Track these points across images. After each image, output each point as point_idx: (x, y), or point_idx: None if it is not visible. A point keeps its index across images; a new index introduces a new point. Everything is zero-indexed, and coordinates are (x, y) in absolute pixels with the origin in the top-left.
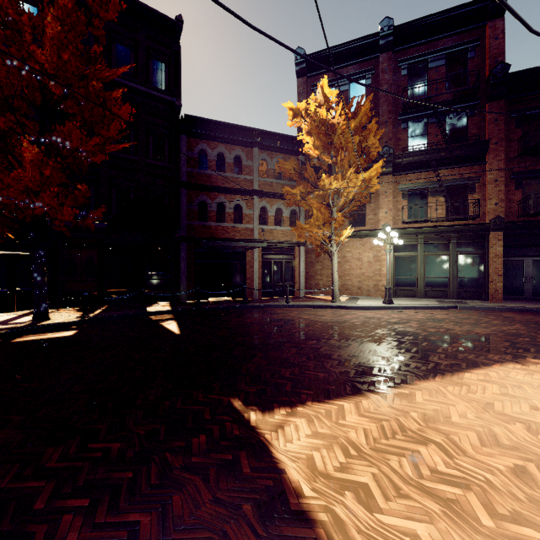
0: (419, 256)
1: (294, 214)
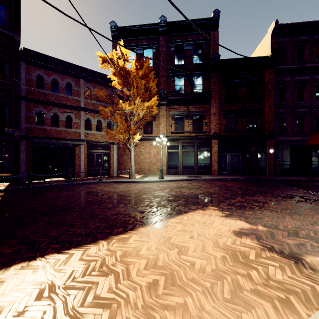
0: (180, 152)
1: (110, 124)
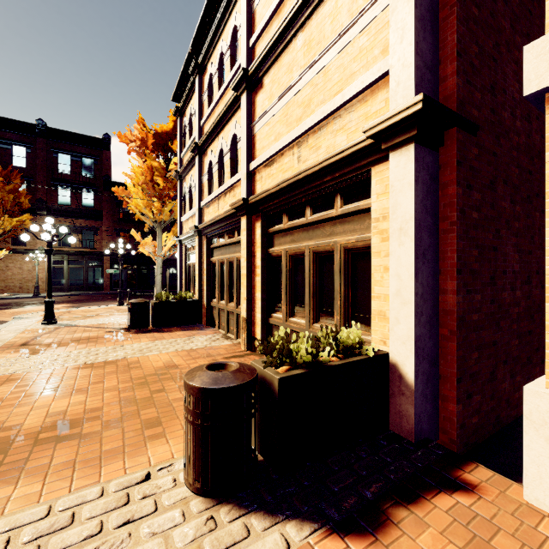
0: (66, 268)
1: None
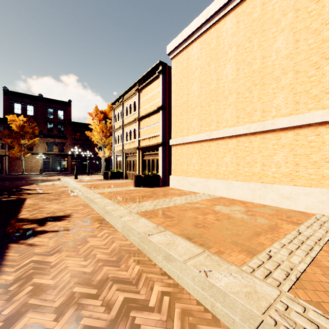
0: (51, 161)
1: (3, 145)
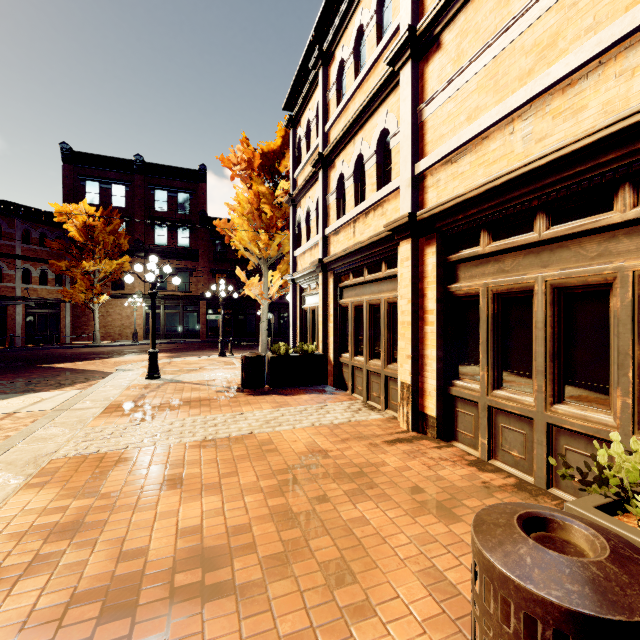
0: (162, 313)
1: (60, 276)
